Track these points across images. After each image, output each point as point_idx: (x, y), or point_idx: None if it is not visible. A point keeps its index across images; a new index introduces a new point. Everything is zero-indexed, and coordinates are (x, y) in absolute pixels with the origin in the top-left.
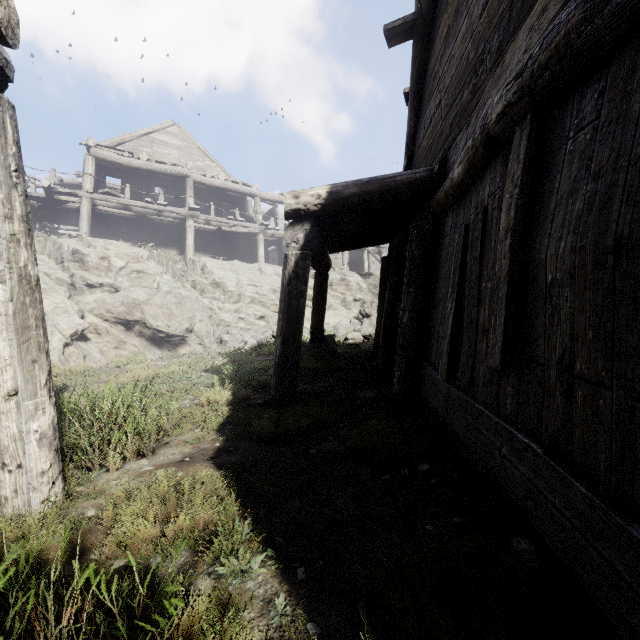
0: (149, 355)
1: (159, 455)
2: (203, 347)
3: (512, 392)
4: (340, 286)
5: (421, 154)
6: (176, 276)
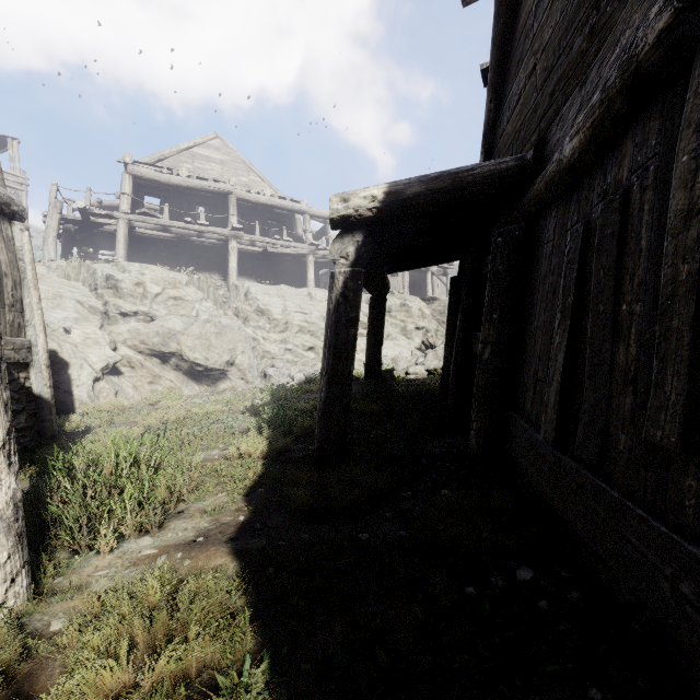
0: (186, 391)
1: (167, 530)
2: (245, 382)
3: (699, 489)
4: (400, 312)
5: (504, 144)
6: (218, 303)
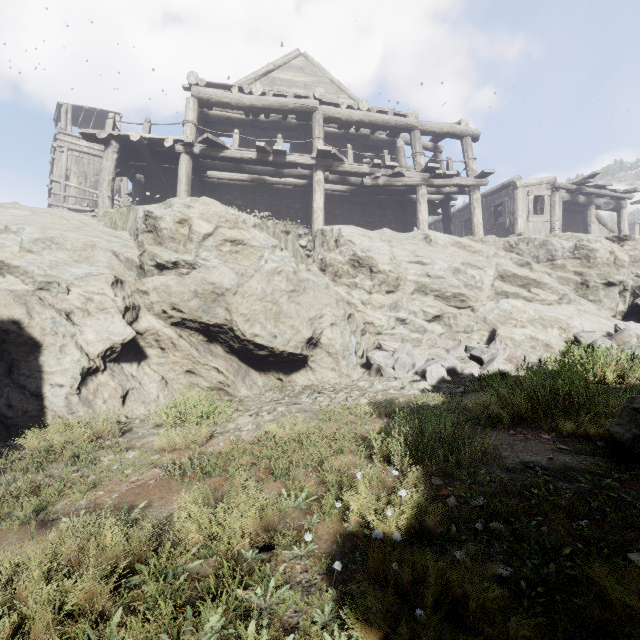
0: (242, 389)
1: None
2: (336, 374)
3: None
4: (572, 260)
5: None
6: (298, 255)
